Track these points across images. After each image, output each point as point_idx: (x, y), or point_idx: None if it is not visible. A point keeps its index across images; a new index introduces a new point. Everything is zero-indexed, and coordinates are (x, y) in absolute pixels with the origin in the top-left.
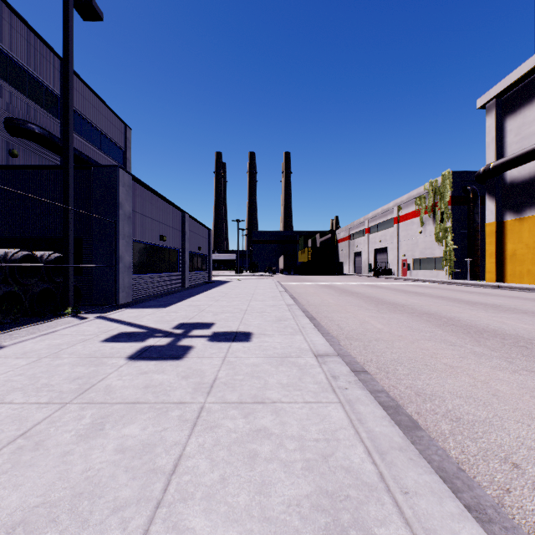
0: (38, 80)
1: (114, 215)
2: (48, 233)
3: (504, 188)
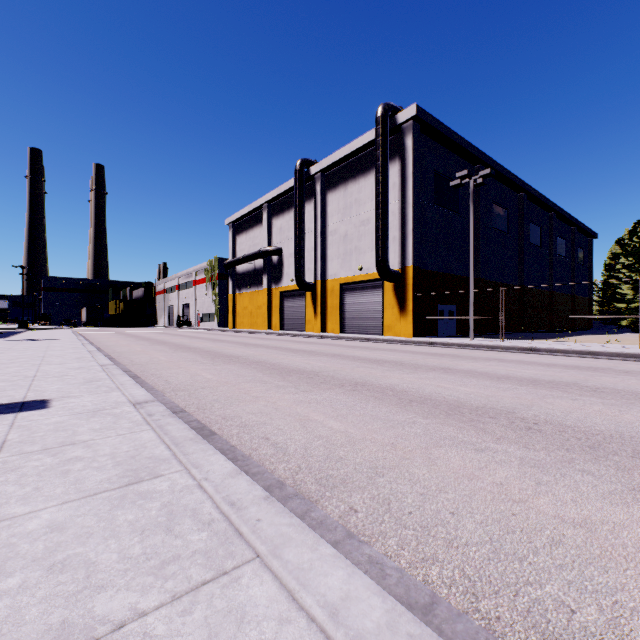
0: None
1: None
2: None
3: (236, 275)
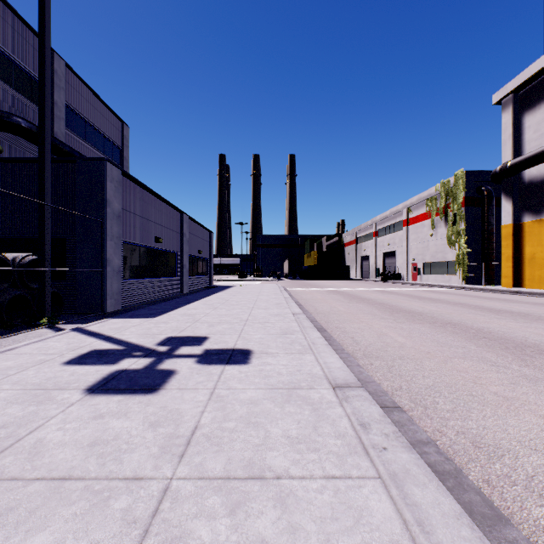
0: (25, 71)
1: (101, 213)
2: (27, 234)
3: (522, 188)
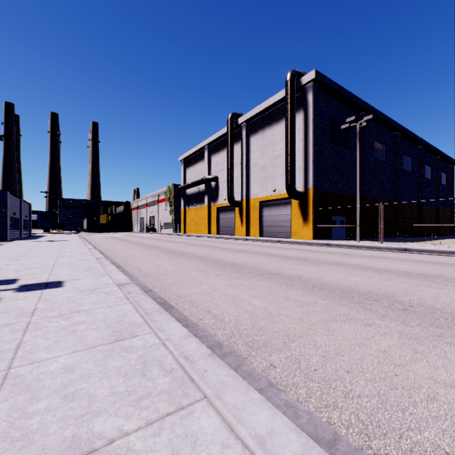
0: None
1: (6, 208)
2: None
3: (186, 196)
